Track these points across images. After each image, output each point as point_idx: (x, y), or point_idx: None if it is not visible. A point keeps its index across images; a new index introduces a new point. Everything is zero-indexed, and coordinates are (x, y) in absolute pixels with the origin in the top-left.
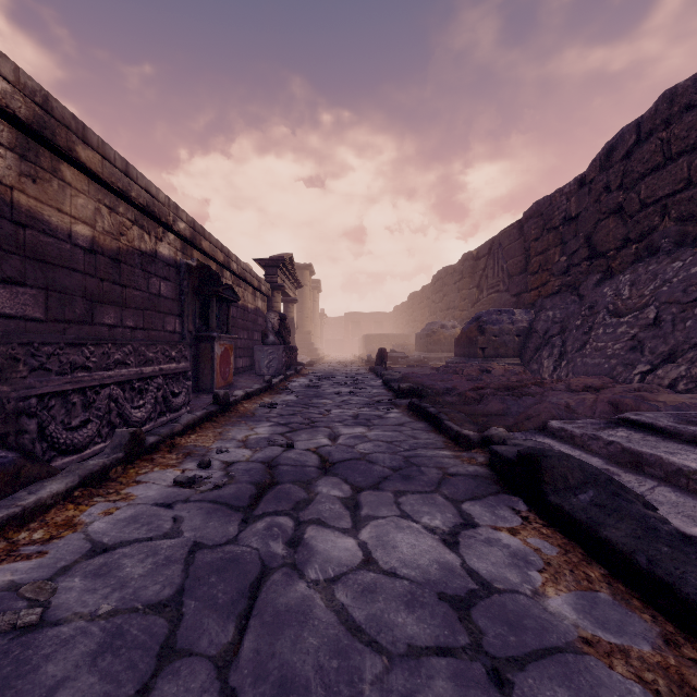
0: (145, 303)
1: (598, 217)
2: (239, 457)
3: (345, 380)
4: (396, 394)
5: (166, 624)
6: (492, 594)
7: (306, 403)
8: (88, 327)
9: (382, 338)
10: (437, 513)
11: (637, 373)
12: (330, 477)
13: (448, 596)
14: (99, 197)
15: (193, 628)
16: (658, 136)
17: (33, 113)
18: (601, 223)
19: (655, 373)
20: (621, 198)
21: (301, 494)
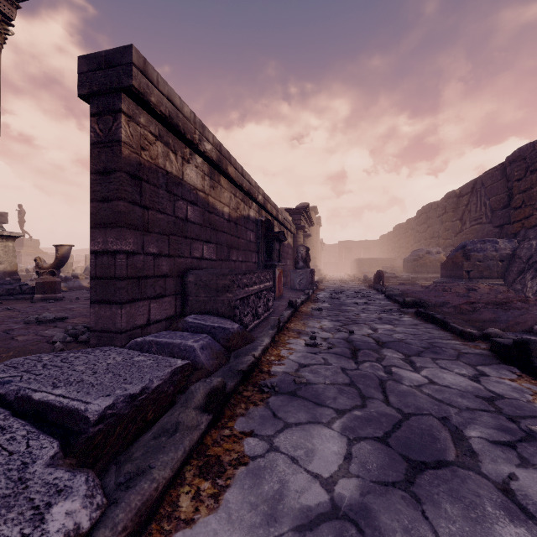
0: (245, 246)
1: None
2: (327, 336)
3: (355, 294)
4: (402, 305)
5: (355, 390)
6: (504, 398)
7: (339, 309)
8: (228, 262)
9: (372, 261)
10: (462, 368)
11: None
12: (387, 349)
13: (480, 396)
14: (231, 190)
15: (367, 392)
16: None
17: (217, 156)
18: None
19: None
20: None
21: (376, 355)
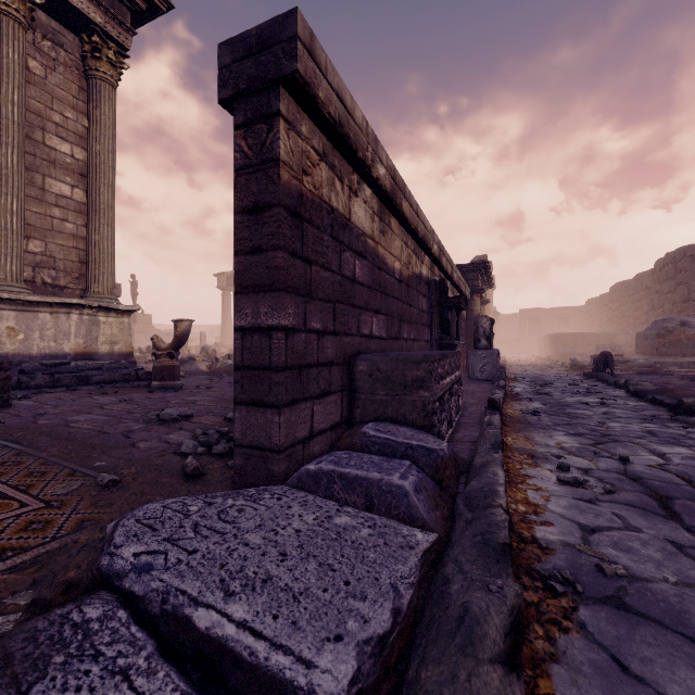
0: (417, 318)
1: None
2: (586, 465)
3: (572, 388)
4: (674, 410)
5: None
6: None
7: (563, 412)
8: (398, 341)
9: (577, 337)
10: None
11: None
12: None
13: None
14: (402, 237)
15: None
16: None
17: (390, 185)
18: None
19: None
20: None
21: None
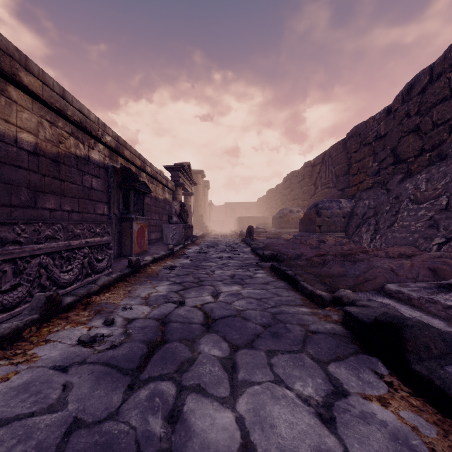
0: (80, 193)
1: (401, 135)
2: (138, 314)
3: (225, 248)
4: (261, 259)
5: None
6: None
7: (197, 265)
8: (32, 210)
9: (250, 219)
10: (307, 378)
11: (435, 243)
12: (211, 334)
13: None
14: (41, 114)
15: None
16: (446, 76)
17: None
18: (403, 139)
19: (449, 244)
20: (418, 121)
21: (185, 354)
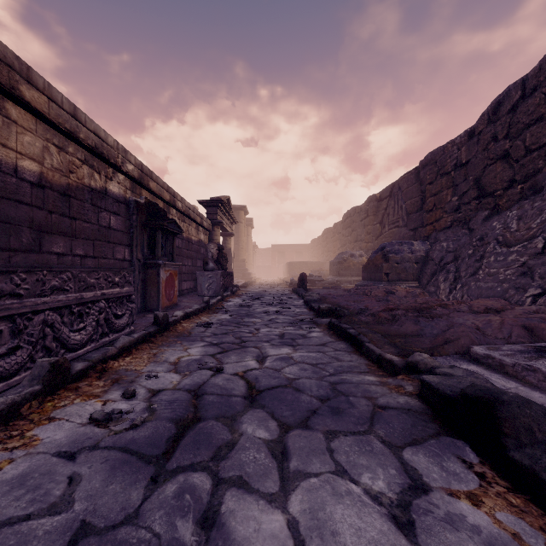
0: (95, 234)
1: (486, 162)
2: (166, 384)
3: (273, 300)
4: (317, 314)
5: None
6: None
7: (238, 322)
8: (36, 255)
9: (302, 264)
10: (377, 468)
11: (529, 295)
12: (256, 410)
13: None
14: (48, 137)
15: None
16: (542, 91)
17: None
18: (489, 168)
19: None
20: (507, 146)
21: (223, 436)
